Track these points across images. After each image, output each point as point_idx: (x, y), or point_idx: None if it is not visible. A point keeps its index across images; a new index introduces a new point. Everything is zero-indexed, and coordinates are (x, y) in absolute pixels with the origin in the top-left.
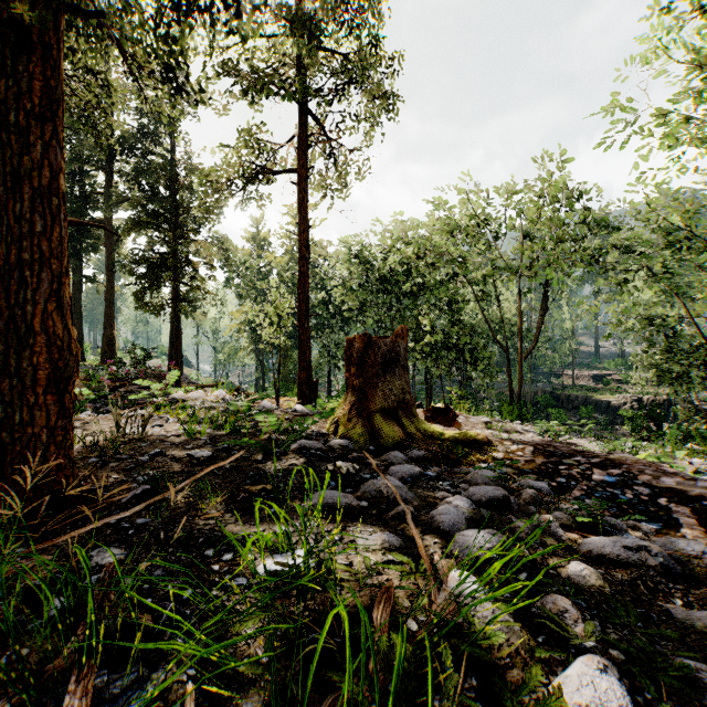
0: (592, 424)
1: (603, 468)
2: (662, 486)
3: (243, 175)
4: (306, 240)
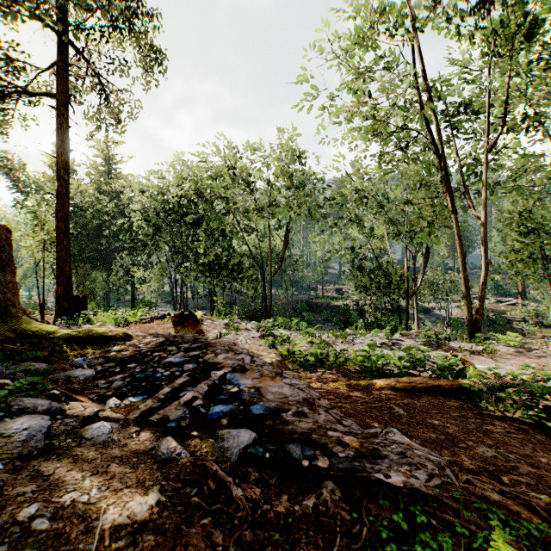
0: (297, 320)
1: (190, 351)
2: (211, 361)
3: None
4: (65, 162)
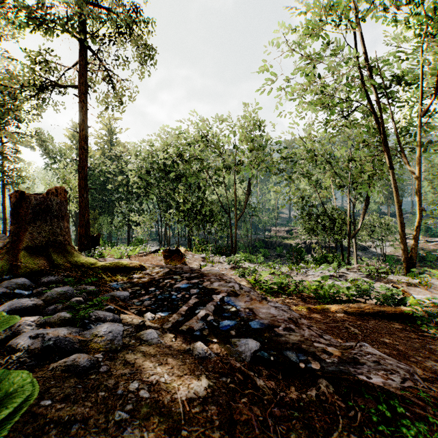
0: (259, 256)
1: (191, 280)
2: (209, 288)
3: (34, 83)
4: (85, 136)
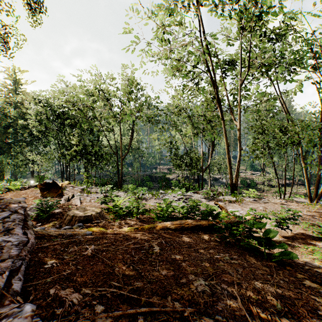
0: (131, 185)
1: None
2: None
3: None
4: None
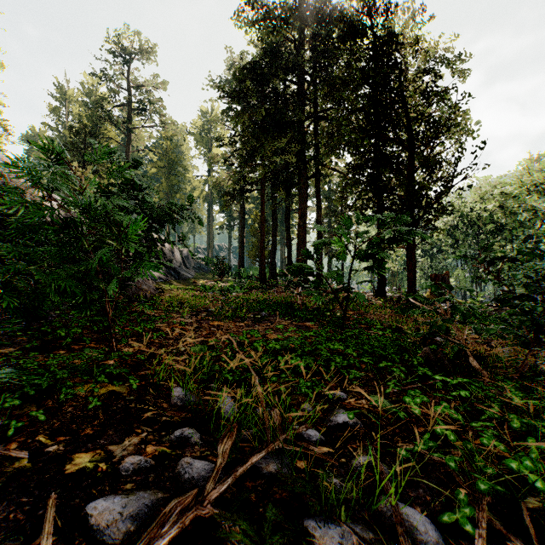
0: None
1: None
2: None
3: None
4: None
